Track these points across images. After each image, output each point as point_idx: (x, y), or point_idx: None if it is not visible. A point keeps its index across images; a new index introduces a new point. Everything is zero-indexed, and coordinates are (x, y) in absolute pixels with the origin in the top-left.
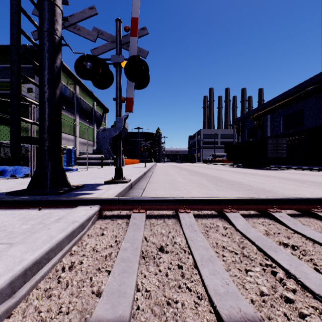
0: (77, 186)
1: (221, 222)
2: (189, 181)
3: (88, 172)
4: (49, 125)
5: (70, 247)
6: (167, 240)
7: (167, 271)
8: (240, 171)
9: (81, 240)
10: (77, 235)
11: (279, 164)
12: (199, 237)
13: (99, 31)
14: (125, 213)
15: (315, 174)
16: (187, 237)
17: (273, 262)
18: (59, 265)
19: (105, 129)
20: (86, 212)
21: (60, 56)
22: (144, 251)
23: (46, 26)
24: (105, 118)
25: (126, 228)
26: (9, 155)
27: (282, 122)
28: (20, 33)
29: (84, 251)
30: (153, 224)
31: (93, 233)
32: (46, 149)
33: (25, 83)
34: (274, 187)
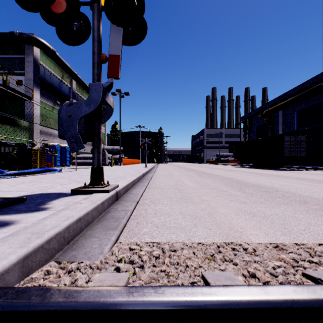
0: (4, 201)
1: None
2: (202, 185)
3: (73, 174)
4: None
5: None
6: None
7: None
8: (255, 172)
9: None
10: None
11: (292, 164)
12: None
13: None
14: None
15: None
16: None
17: None
18: None
19: (73, 102)
20: None
21: None
22: None
23: None
24: None
25: None
26: None
27: (295, 118)
28: None
29: None
30: None
31: None
32: None
33: (15, 75)
34: None
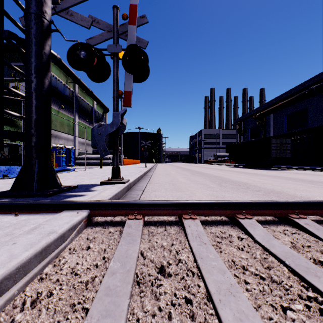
0: (69, 187)
1: (234, 231)
2: (192, 181)
3: (86, 172)
4: (36, 119)
5: (40, 268)
6: (170, 257)
7: (170, 310)
8: (243, 172)
9: (59, 257)
10: (53, 250)
11: (282, 165)
12: (211, 253)
13: (95, 20)
14: (119, 218)
15: (322, 175)
16: (195, 253)
17: (318, 293)
18: (18, 299)
19: (101, 124)
20: (70, 219)
21: (49, 42)
22: (139, 275)
23: (32, 7)
24: (106, 118)
25: (118, 239)
26: (5, 154)
27: (285, 121)
28: (3, 15)
29: (59, 274)
30: (152, 233)
31: (76, 246)
32: (33, 145)
33: (24, 82)
34: (283, 188)
